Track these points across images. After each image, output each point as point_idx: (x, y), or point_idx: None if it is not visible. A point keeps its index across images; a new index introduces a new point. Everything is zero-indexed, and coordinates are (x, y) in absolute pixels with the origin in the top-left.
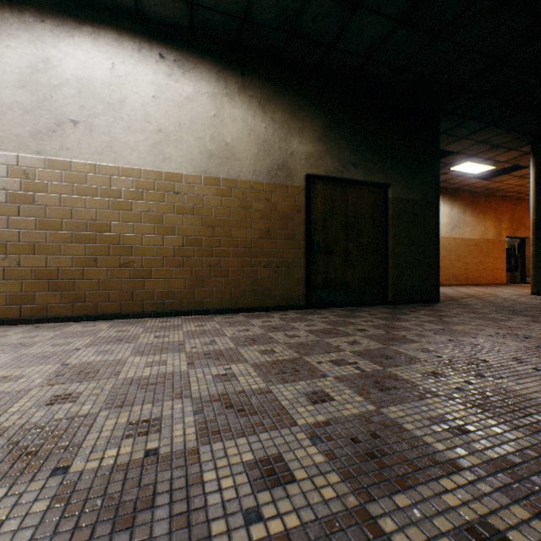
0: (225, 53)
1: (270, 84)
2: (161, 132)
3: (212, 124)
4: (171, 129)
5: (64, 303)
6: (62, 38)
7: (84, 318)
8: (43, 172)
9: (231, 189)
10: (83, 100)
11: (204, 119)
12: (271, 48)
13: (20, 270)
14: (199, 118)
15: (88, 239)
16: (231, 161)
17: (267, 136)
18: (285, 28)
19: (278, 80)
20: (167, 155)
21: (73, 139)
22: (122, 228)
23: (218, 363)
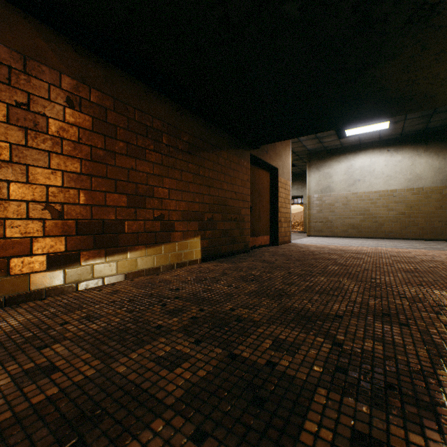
0: (416, 139)
1: (442, 143)
2: (387, 176)
3: (409, 168)
4: (391, 175)
5: (355, 233)
6: (355, 157)
7: (361, 237)
8: (350, 196)
9: (419, 191)
10: (361, 173)
11: (406, 167)
12: (441, 129)
13: (344, 223)
14: (404, 168)
15: (362, 214)
16: (419, 180)
17: (439, 166)
18: (446, 125)
19: (446, 140)
20: (390, 184)
21: (358, 185)
22: (373, 210)
23: (408, 244)
